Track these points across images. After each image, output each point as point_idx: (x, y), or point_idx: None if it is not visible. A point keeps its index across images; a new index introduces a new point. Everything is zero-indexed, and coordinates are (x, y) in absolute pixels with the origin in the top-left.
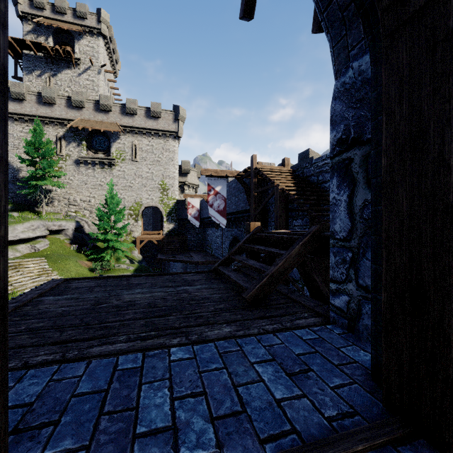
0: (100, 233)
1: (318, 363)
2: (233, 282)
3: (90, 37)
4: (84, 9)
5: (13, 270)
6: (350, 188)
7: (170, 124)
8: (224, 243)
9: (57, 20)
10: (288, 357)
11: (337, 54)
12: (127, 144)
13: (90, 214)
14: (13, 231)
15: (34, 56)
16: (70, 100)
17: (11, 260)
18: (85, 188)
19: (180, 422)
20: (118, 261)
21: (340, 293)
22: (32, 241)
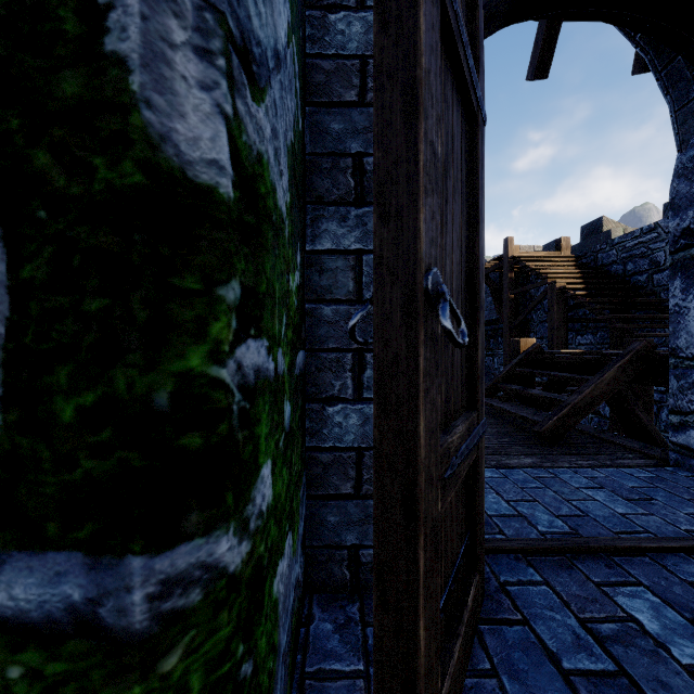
0: None
1: (661, 495)
2: (512, 415)
3: None
4: None
5: None
6: None
7: None
8: None
9: None
10: (620, 488)
11: (681, 121)
12: None
13: None
14: None
15: None
16: None
17: None
18: None
19: (525, 514)
20: None
21: (686, 427)
22: None
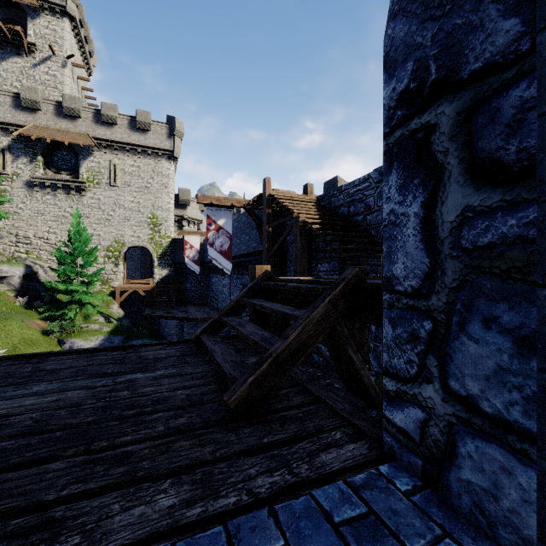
0: (60, 282)
1: None
2: (217, 364)
3: (51, 16)
4: None
5: None
6: (429, 187)
7: (164, 140)
8: (233, 294)
9: None
10: None
11: None
12: (104, 163)
13: (48, 256)
14: None
15: None
16: (18, 99)
17: None
18: (41, 220)
19: None
20: (87, 320)
21: (404, 401)
22: None
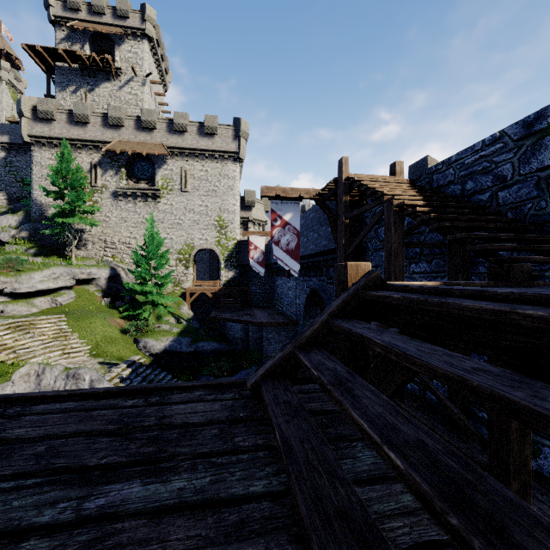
0: (137, 284)
1: None
2: (299, 512)
3: (133, 40)
4: (125, 6)
5: (22, 331)
6: None
7: (230, 142)
8: (299, 298)
9: (94, 23)
10: None
11: None
12: (176, 170)
13: (130, 260)
14: (29, 280)
15: (68, 68)
16: (106, 118)
17: (21, 318)
18: (124, 227)
19: None
20: (159, 320)
21: None
22: (54, 293)
